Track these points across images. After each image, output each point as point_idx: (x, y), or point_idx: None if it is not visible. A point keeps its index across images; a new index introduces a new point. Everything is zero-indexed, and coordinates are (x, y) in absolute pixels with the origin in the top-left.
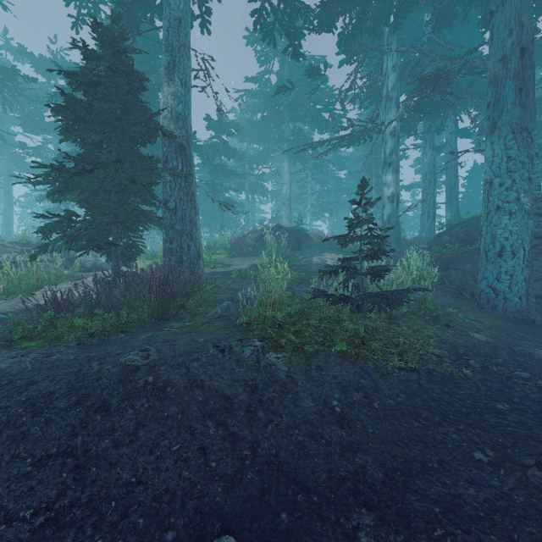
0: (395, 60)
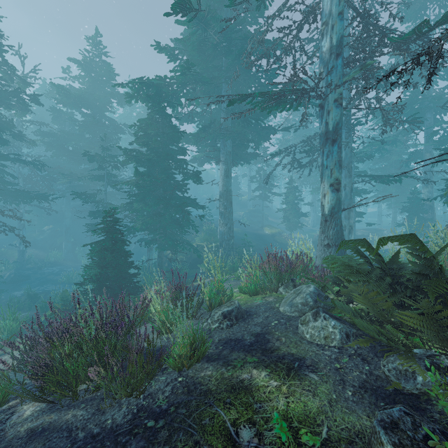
0: None
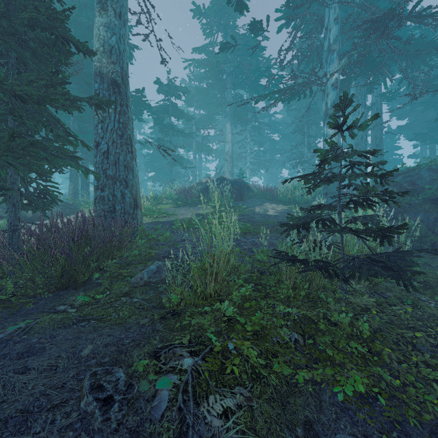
0: (338, 13)
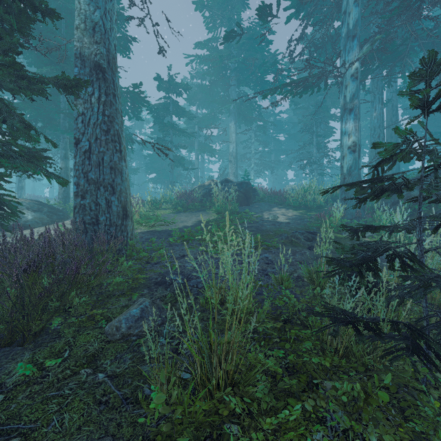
0: None
